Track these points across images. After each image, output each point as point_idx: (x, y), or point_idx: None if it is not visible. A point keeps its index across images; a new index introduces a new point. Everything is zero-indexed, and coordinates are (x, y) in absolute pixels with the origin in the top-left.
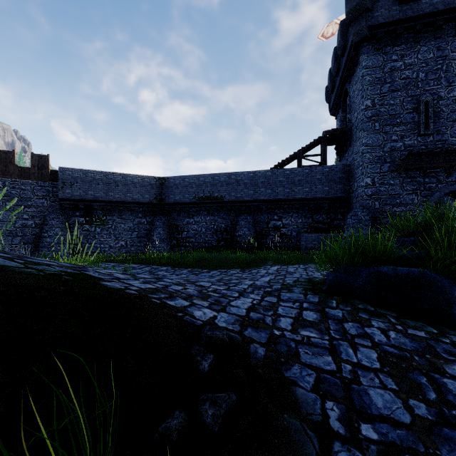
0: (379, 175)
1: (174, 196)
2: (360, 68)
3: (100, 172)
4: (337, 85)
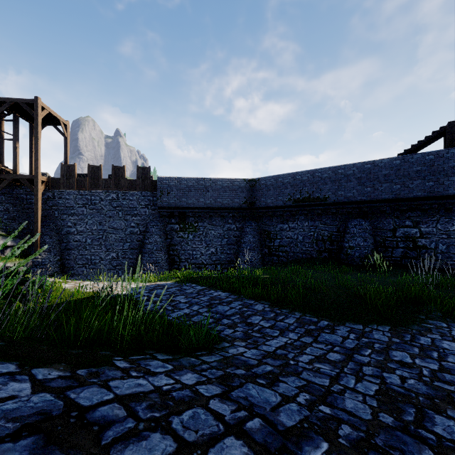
0: None
1: (266, 199)
2: None
3: (192, 178)
4: None
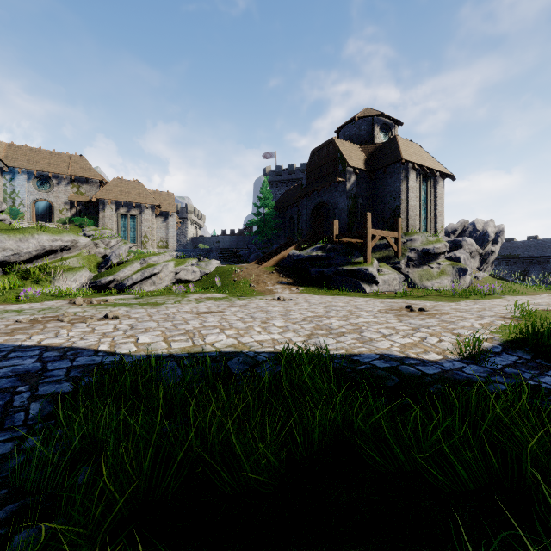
0: None
1: None
2: None
3: None
4: None
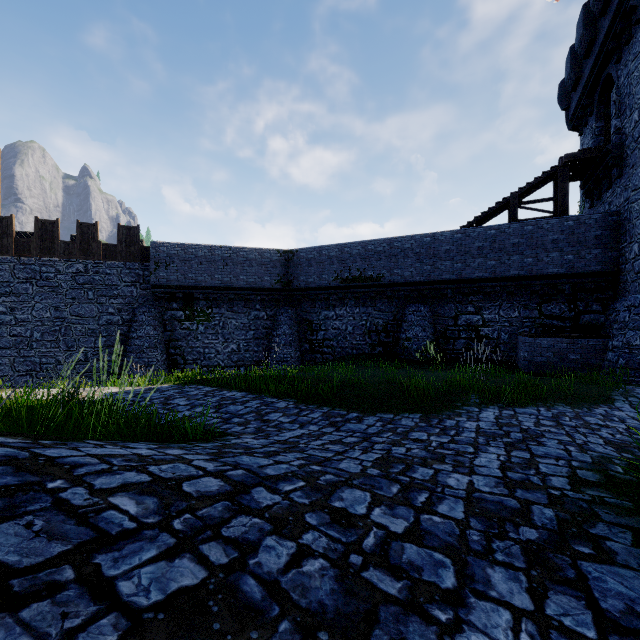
0: None
1: (306, 277)
2: None
3: (204, 246)
4: (586, 73)
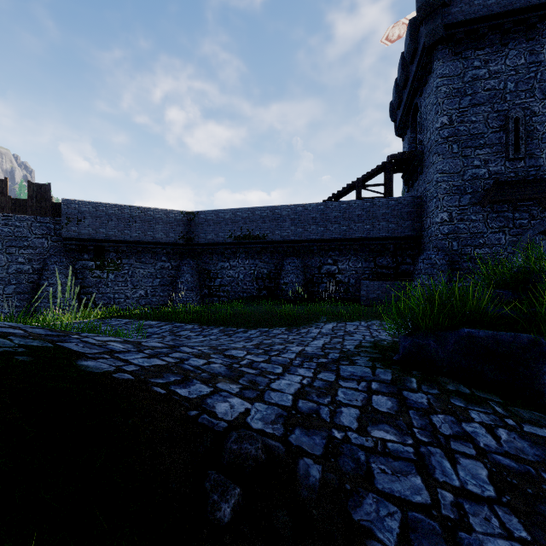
0: (458, 209)
1: (206, 235)
2: (435, 76)
3: (114, 205)
4: (405, 99)
